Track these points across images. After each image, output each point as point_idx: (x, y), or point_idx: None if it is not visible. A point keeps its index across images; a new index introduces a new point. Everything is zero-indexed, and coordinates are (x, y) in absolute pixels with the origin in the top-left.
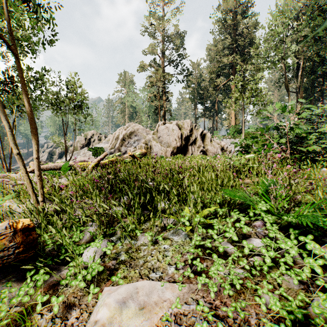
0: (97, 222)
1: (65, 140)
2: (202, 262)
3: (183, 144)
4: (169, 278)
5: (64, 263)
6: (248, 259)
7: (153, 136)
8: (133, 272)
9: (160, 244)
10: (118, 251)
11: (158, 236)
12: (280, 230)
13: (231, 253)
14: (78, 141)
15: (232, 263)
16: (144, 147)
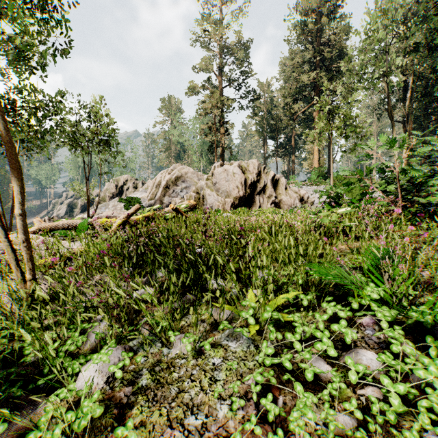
0: (106, 319)
1: (87, 188)
2: (276, 394)
3: (248, 193)
4: (218, 429)
5: (48, 389)
6: (355, 391)
7: (206, 182)
8: (158, 412)
9: (207, 357)
10: (138, 367)
11: (203, 343)
12: (404, 334)
13: (326, 379)
14: (107, 189)
15: (329, 400)
16: (195, 198)
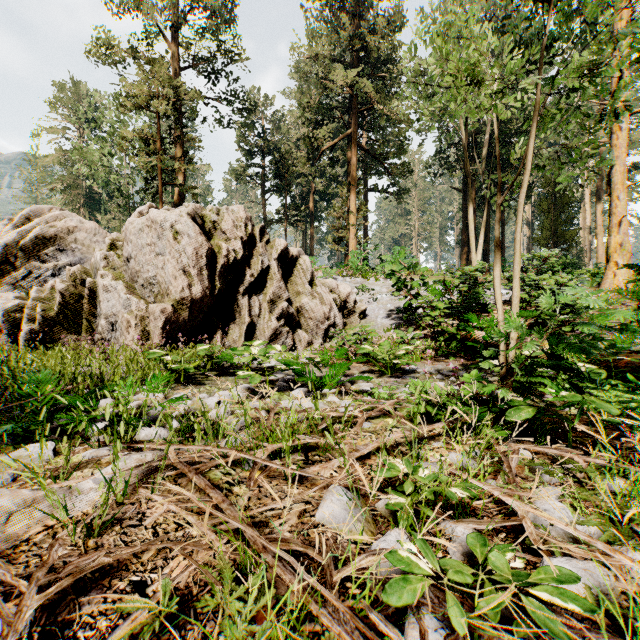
0: None
1: None
2: None
3: (219, 291)
4: None
5: None
6: None
7: (106, 255)
8: None
9: None
10: None
11: None
12: None
13: None
14: None
15: None
16: (64, 296)
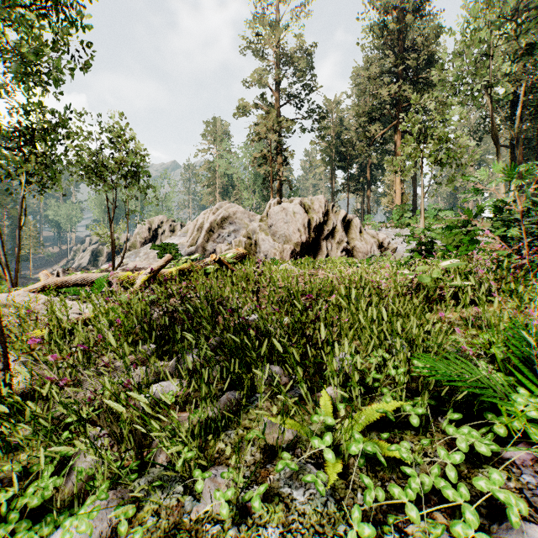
0: (92, 452)
1: (111, 232)
2: None
3: (312, 238)
4: None
5: None
6: None
7: (260, 224)
8: None
9: (257, 521)
10: (141, 536)
11: (251, 494)
12: None
13: None
14: (139, 233)
15: None
16: (246, 244)
